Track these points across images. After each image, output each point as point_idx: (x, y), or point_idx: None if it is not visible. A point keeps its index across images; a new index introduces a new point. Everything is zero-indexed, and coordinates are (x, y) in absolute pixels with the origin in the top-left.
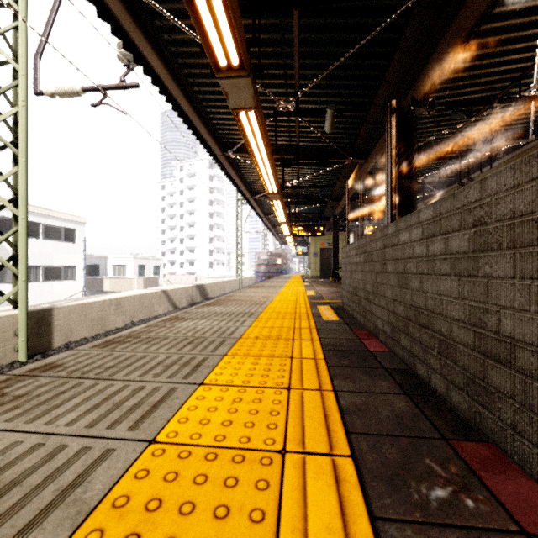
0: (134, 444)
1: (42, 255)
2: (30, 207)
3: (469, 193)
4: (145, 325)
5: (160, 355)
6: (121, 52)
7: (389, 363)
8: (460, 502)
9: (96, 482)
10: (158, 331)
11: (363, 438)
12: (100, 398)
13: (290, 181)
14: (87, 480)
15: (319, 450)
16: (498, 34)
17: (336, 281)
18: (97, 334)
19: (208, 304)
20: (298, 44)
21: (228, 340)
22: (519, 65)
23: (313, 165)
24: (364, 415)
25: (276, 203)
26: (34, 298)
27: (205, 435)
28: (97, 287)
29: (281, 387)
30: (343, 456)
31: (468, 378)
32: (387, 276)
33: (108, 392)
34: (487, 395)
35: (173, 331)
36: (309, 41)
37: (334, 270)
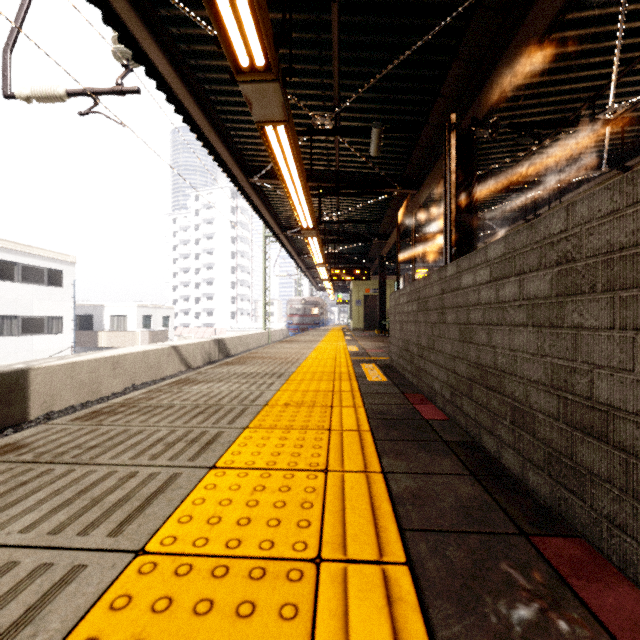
0: (114, 556)
1: (19, 303)
2: (3, 242)
3: (551, 223)
4: (145, 390)
5: (162, 429)
6: (117, 48)
7: (449, 435)
8: (550, 625)
9: (52, 617)
10: (161, 398)
11: (421, 537)
12: (74, 491)
13: (328, 215)
14: (40, 615)
15: (365, 557)
16: (570, 45)
17: (383, 334)
18: (88, 401)
19: (227, 363)
20: (338, 46)
21: (250, 409)
22: (593, 84)
23: (356, 195)
24: (421, 505)
25: (312, 241)
26: (7, 357)
27: (214, 540)
28: (91, 343)
29: (316, 469)
30: (396, 564)
31: (550, 455)
32: (446, 328)
33: (86, 481)
34: (575, 477)
35: (181, 398)
36: (351, 44)
37: (380, 321)
